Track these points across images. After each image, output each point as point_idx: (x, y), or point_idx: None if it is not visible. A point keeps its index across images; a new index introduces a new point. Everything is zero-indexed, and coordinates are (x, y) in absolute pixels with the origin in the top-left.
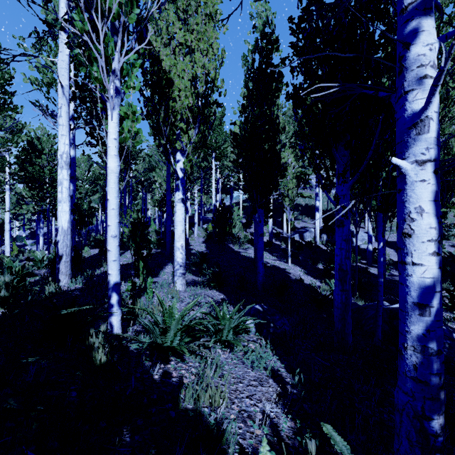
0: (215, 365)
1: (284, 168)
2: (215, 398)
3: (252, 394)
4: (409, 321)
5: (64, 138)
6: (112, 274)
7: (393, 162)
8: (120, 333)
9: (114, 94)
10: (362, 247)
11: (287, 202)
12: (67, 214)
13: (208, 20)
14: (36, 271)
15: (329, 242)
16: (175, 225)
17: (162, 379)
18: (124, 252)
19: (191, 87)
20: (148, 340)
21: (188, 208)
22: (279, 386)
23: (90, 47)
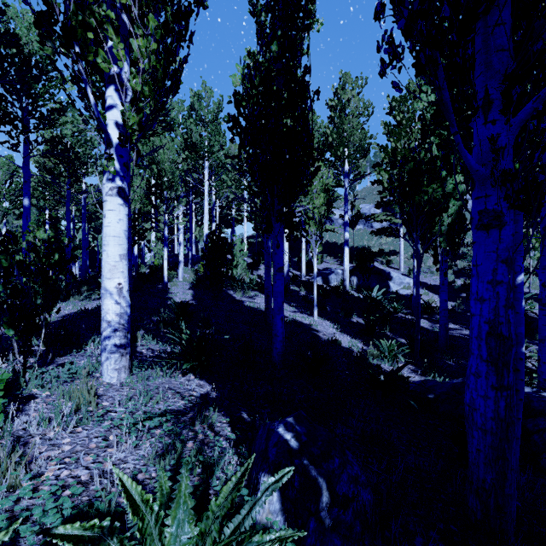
0: None
1: (319, 153)
2: None
3: None
4: None
5: None
6: None
7: None
8: None
9: None
10: (401, 292)
11: (313, 228)
12: None
13: None
14: None
15: (360, 286)
16: (103, 243)
17: None
18: None
19: None
20: None
21: (175, 245)
22: None
23: None
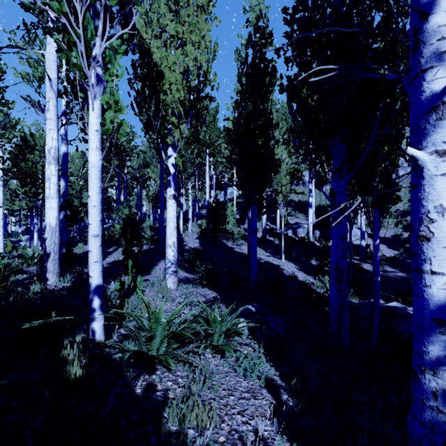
0: (205, 374)
1: (278, 163)
2: (203, 417)
3: (243, 410)
4: (428, 340)
5: (52, 132)
6: (94, 277)
7: (408, 152)
8: (102, 339)
9: (95, 82)
10: (355, 242)
11: (281, 199)
12: (55, 210)
13: (200, 12)
14: (27, 269)
15: (322, 237)
16: (166, 221)
17: (145, 393)
18: (117, 248)
19: (183, 81)
20: (133, 347)
21: (183, 204)
22: (273, 398)
23: (68, 31)
